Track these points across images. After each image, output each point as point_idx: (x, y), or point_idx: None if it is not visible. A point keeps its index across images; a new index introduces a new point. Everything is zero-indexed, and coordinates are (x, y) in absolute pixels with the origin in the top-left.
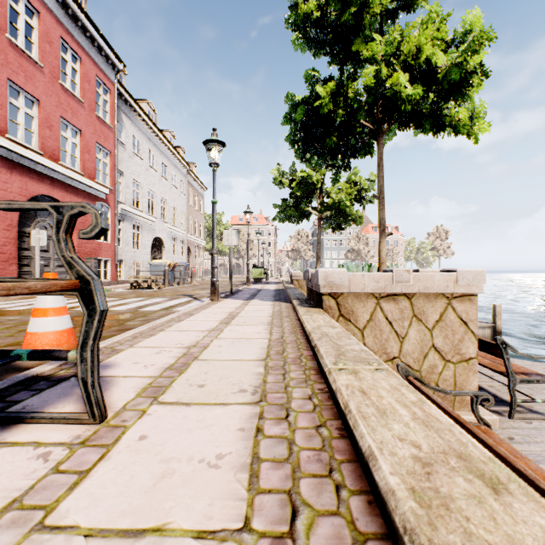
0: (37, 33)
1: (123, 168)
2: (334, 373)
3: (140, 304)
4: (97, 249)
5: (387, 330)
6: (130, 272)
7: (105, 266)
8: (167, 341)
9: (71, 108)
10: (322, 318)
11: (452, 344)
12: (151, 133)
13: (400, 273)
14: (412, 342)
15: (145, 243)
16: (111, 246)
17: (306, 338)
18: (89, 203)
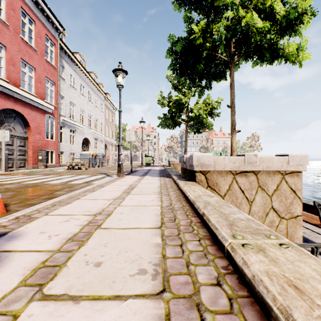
0: (4, 3)
1: (64, 94)
2: (240, 251)
3: (70, 179)
4: (46, 144)
5: (241, 197)
6: (68, 159)
7: (51, 155)
8: (78, 209)
9: (28, 53)
10: (198, 189)
11: (285, 206)
12: (81, 73)
13: (250, 157)
14: (258, 205)
15: (78, 141)
16: (56, 143)
17: (191, 205)
18: (41, 115)
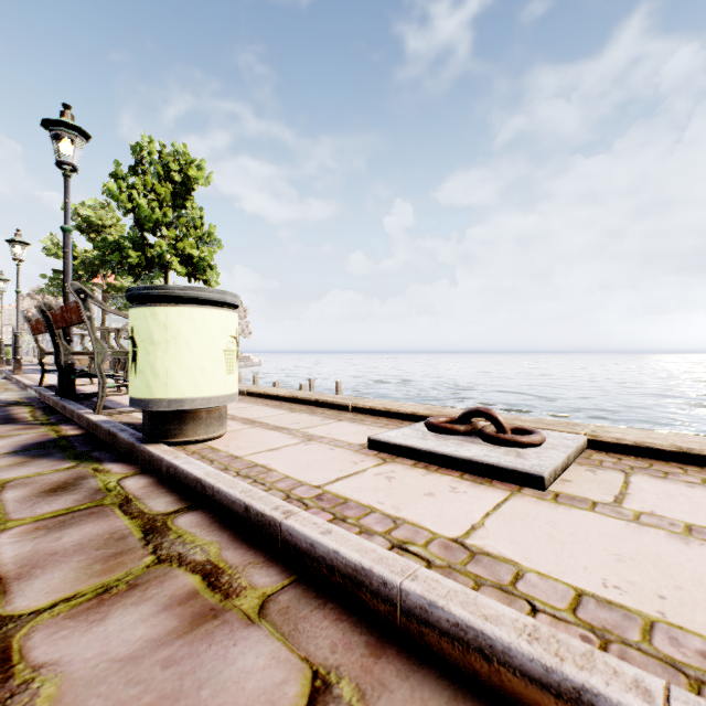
0: None
1: None
2: None
3: None
4: None
5: None
6: None
7: None
8: None
9: None
10: None
11: None
12: None
13: None
14: None
15: None
16: None
17: None
18: None
